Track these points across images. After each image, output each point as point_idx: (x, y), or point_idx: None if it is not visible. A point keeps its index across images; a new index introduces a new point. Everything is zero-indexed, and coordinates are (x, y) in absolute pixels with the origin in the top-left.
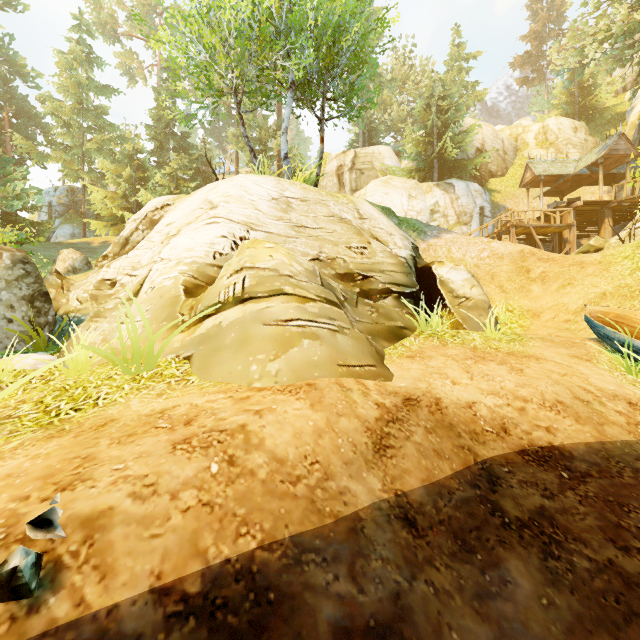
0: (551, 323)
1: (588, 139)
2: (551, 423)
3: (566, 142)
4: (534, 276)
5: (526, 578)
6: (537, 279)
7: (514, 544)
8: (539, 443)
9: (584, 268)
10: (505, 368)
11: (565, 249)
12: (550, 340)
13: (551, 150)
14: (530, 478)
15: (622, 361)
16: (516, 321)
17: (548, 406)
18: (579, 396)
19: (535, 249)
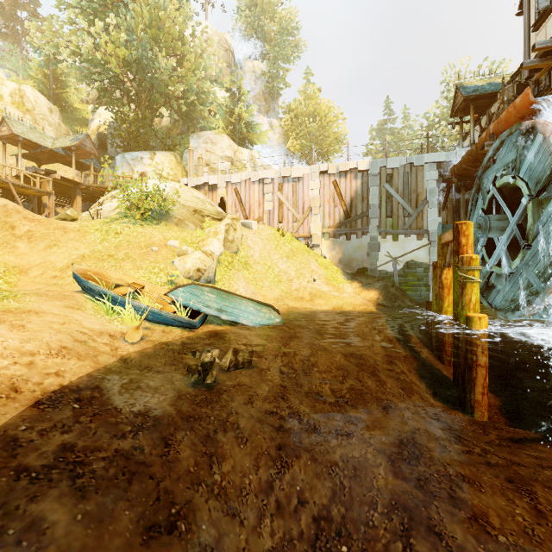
0: (40, 279)
1: (62, 125)
2: (60, 367)
3: (43, 117)
4: (20, 233)
5: (62, 511)
6: (24, 237)
7: (46, 491)
8: (52, 389)
9: (67, 233)
10: (5, 327)
11: (45, 213)
12: (45, 294)
13: (29, 116)
14: (49, 423)
15: (102, 306)
16: (1, 277)
17: (55, 353)
18: (78, 338)
19: (20, 207)
